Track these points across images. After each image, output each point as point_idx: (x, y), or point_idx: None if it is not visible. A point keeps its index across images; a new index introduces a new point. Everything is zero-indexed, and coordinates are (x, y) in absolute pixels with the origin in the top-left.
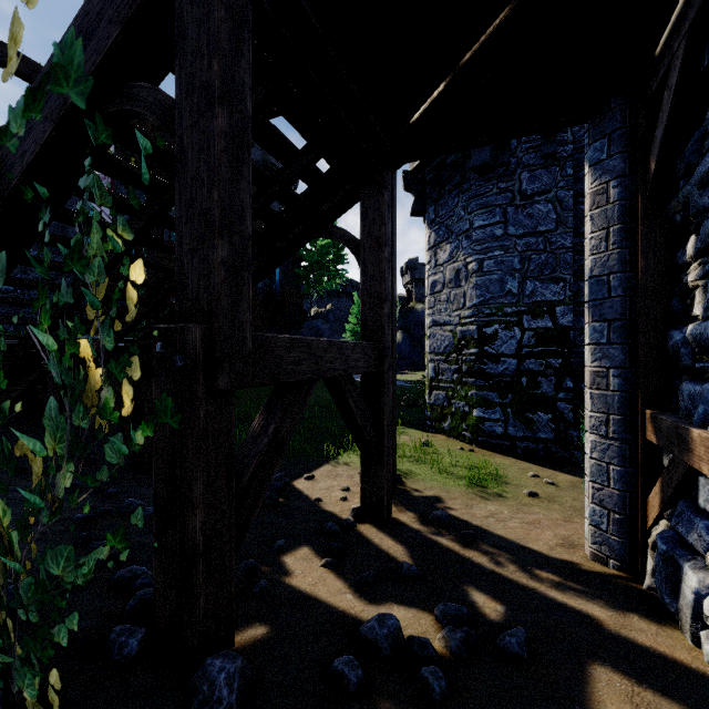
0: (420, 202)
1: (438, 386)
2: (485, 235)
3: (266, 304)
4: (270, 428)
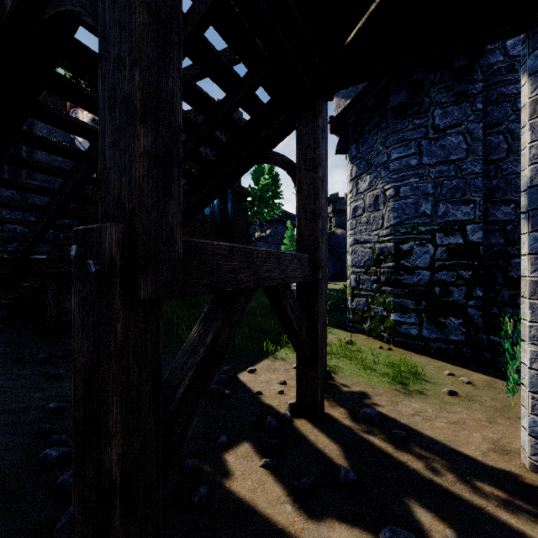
0: (343, 141)
1: (359, 293)
2: (401, 165)
3: (220, 230)
4: (208, 337)
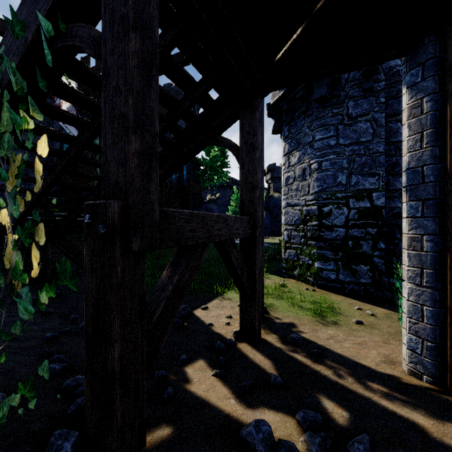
0: (278, 124)
1: (290, 246)
2: (323, 145)
3: (178, 193)
4: (175, 278)
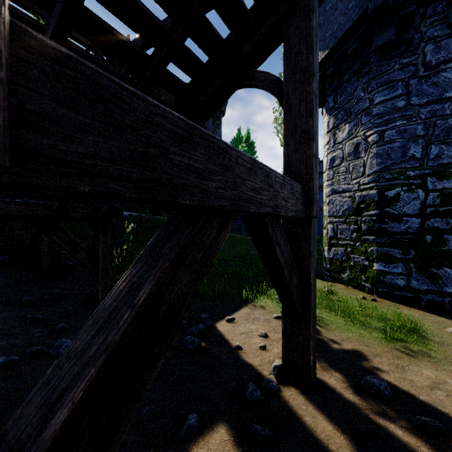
0: (320, 94)
1: (336, 243)
2: (386, 108)
3: None
4: (142, 291)
